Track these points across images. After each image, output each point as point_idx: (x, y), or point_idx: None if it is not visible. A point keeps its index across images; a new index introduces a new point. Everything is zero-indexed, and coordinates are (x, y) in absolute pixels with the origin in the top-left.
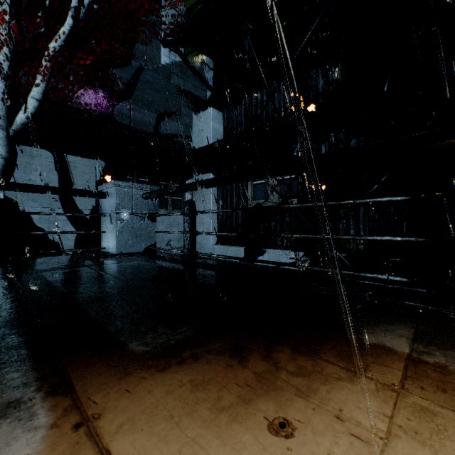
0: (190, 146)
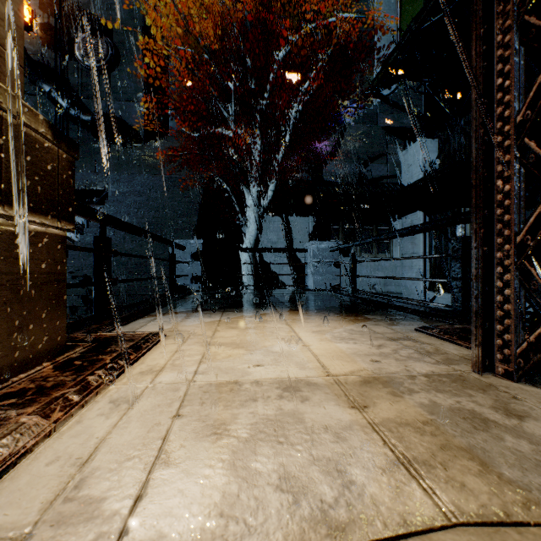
0: (397, 185)
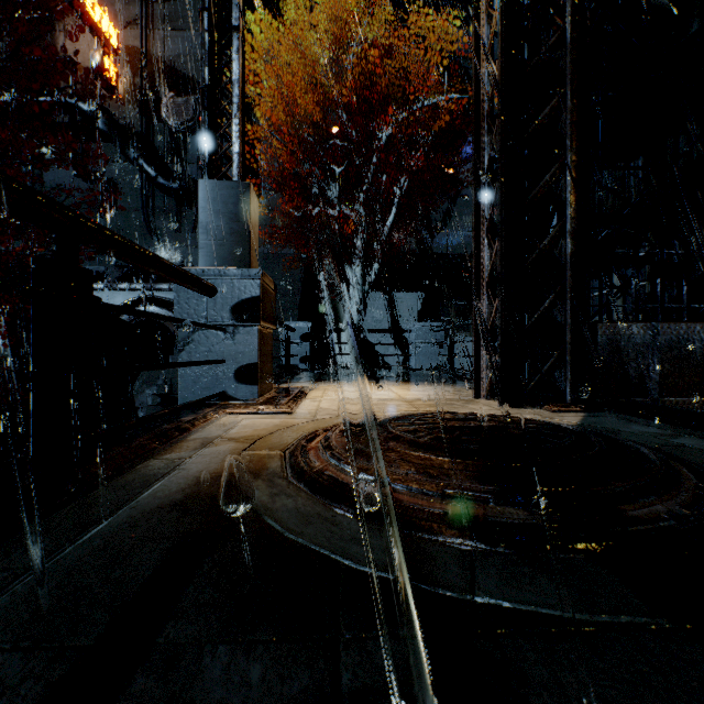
0: None
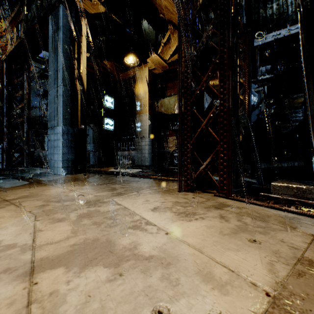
0: (46, 121)
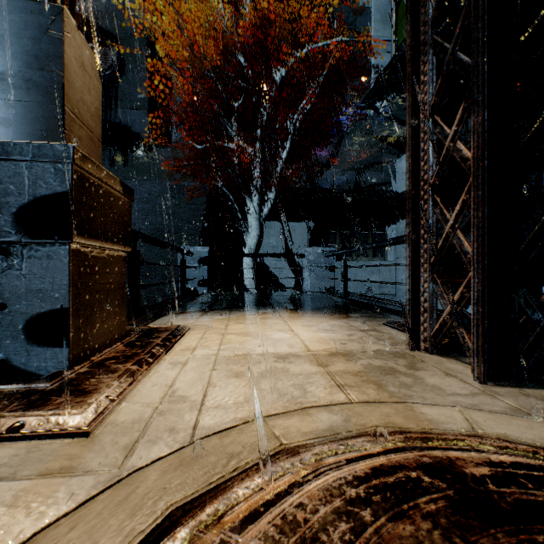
0: (391, 192)
